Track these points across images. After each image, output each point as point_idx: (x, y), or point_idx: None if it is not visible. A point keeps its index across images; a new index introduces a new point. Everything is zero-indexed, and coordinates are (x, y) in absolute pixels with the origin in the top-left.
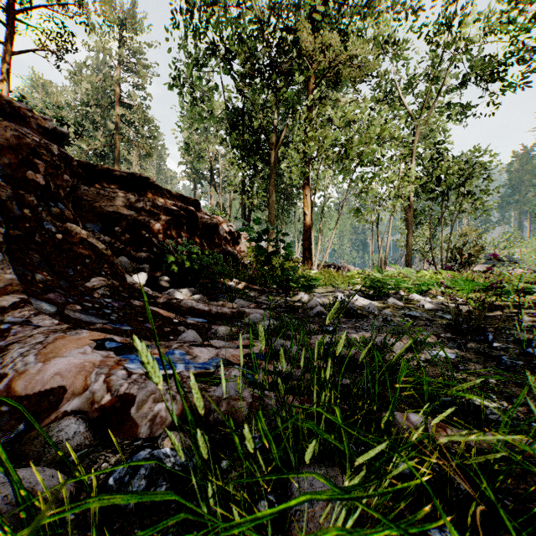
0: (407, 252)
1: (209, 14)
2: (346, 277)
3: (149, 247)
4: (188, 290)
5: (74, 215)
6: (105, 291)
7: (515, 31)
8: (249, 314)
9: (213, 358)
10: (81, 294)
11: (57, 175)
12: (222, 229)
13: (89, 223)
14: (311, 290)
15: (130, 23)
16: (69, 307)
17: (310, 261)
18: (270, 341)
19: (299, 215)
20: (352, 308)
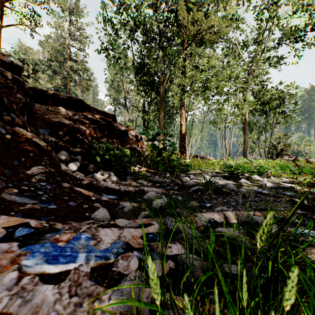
0: (244, 148)
1: (123, 2)
2: (208, 164)
3: (82, 145)
4: (106, 173)
5: (23, 122)
6: (41, 176)
7: (313, 10)
8: (147, 191)
9: (116, 241)
10: (21, 179)
11: (11, 93)
12: (130, 133)
13: (41, 129)
14: (187, 172)
15: (76, 11)
16: (7, 191)
17: (184, 154)
18: (163, 219)
19: (177, 126)
20: (218, 187)
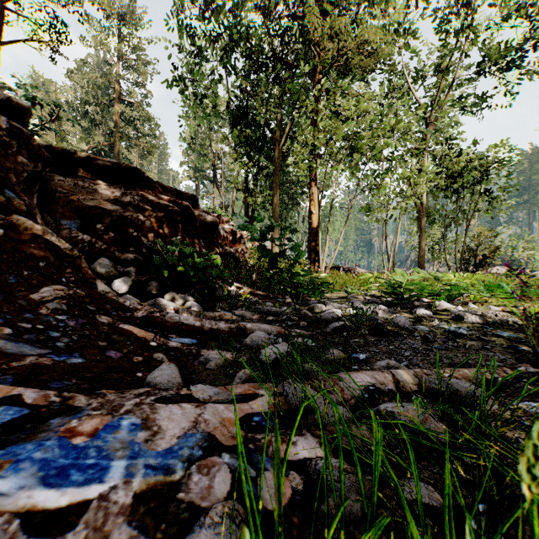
0: (420, 253)
1: (210, 0)
2: (358, 281)
3: (137, 247)
4: (180, 297)
5: (29, 206)
6: (59, 304)
7: None
8: (251, 331)
9: (188, 432)
10: (21, 310)
11: (7, 155)
12: (223, 228)
13: (64, 219)
14: (321, 295)
15: (129, 17)
16: None
17: (317, 263)
18: (281, 385)
19: (303, 216)
20: (378, 322)
